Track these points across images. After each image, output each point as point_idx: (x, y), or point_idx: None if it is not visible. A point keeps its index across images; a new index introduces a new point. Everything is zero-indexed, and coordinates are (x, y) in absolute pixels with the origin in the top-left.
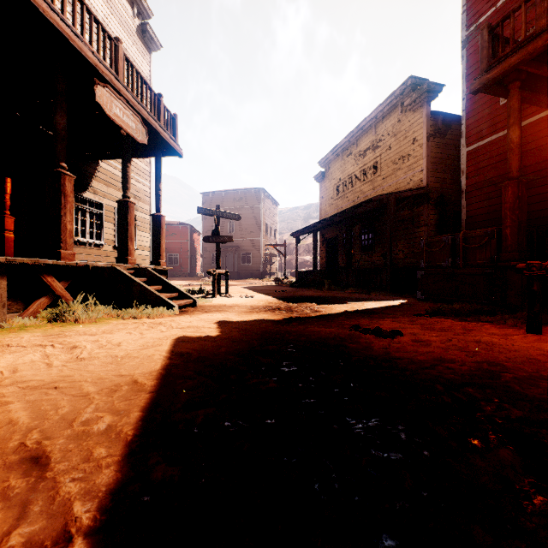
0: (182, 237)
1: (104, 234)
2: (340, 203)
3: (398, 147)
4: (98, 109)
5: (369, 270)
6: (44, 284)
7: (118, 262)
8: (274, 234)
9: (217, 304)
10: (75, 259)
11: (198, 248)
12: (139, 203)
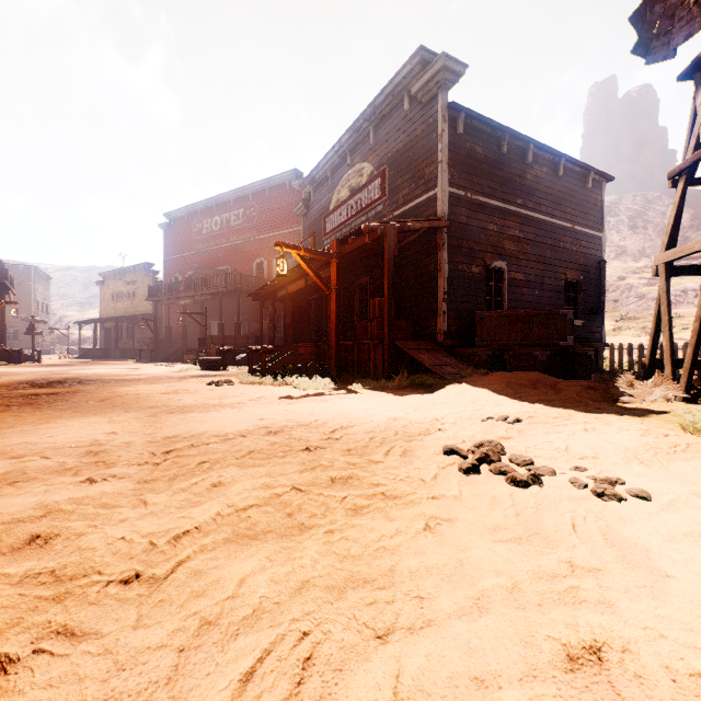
0: None
1: None
2: (115, 306)
3: (144, 290)
4: None
5: (127, 349)
6: None
7: None
8: (46, 309)
9: (49, 362)
10: None
11: None
12: None
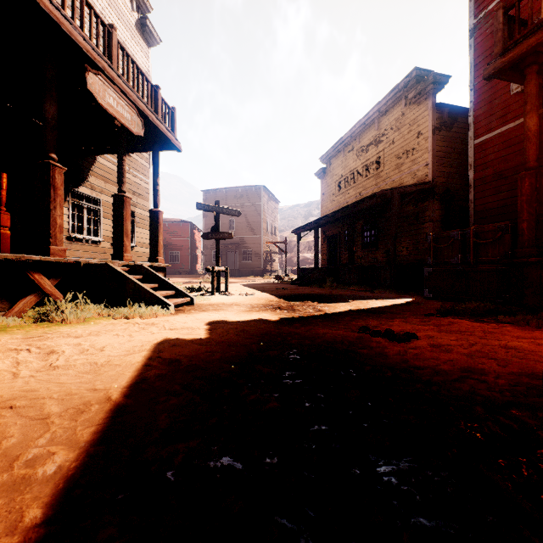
0: (183, 235)
1: (102, 230)
2: (342, 199)
3: (402, 141)
4: (92, 100)
5: (372, 267)
6: (31, 282)
7: (113, 259)
8: (275, 231)
9: (216, 302)
10: (72, 255)
11: (199, 246)
12: (138, 199)
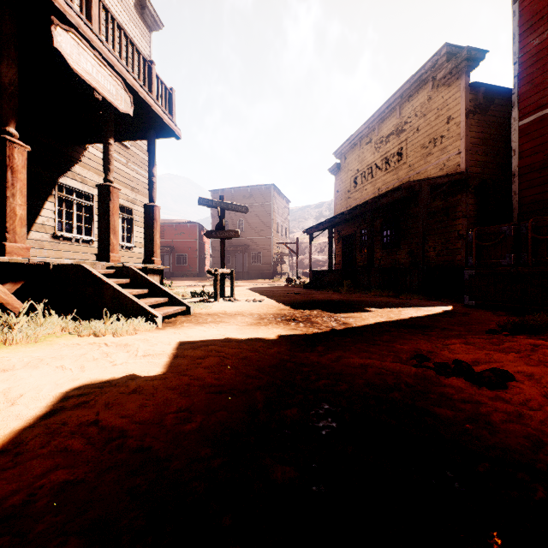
0: (191, 236)
1: (95, 229)
2: (358, 196)
3: (428, 129)
4: (73, 73)
5: (395, 269)
6: None
7: (98, 259)
8: (285, 232)
9: (217, 311)
10: (58, 256)
11: (207, 248)
12: (137, 196)
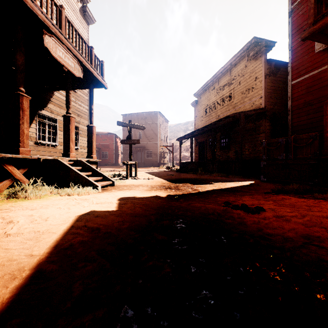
0: (110, 141)
1: (58, 138)
2: (207, 119)
3: (245, 83)
4: (49, 55)
5: (227, 161)
6: (6, 171)
7: (63, 156)
8: (166, 139)
9: (129, 184)
10: (38, 154)
11: (120, 148)
12: (81, 119)
